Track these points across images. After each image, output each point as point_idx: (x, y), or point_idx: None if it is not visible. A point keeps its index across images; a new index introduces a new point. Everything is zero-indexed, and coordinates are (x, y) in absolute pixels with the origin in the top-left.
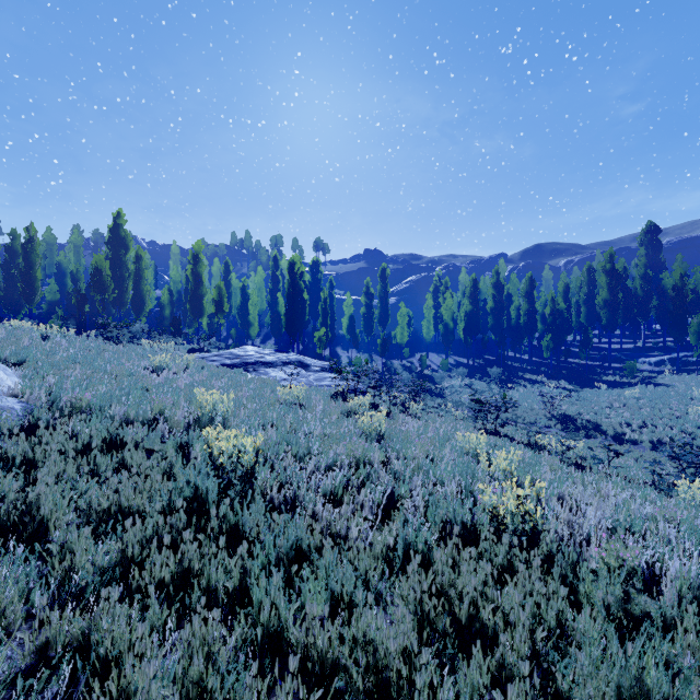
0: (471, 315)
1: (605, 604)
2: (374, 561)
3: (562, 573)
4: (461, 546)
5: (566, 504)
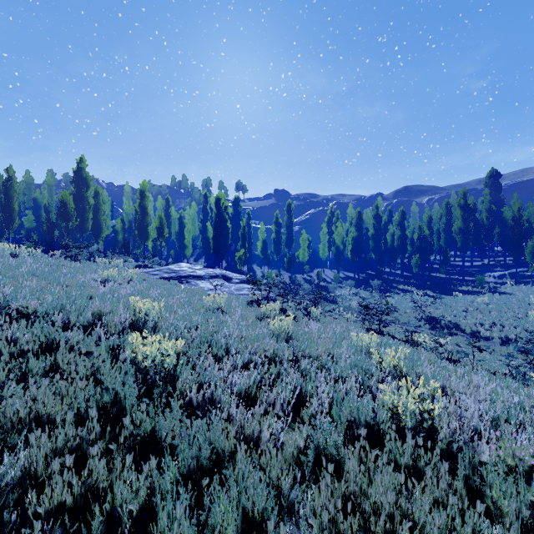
0: (357, 240)
1: (516, 513)
2: (285, 463)
3: (466, 475)
4: (368, 448)
5: (446, 395)
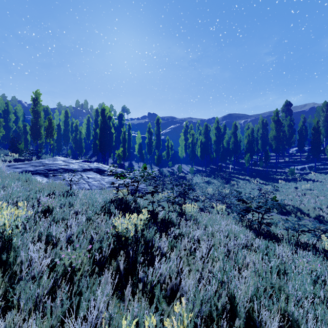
0: (205, 144)
1: None
2: None
3: None
4: None
5: None
